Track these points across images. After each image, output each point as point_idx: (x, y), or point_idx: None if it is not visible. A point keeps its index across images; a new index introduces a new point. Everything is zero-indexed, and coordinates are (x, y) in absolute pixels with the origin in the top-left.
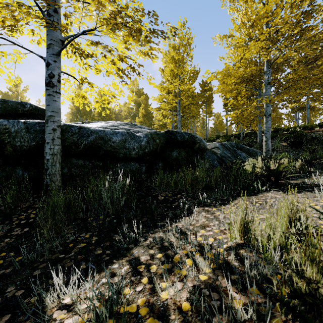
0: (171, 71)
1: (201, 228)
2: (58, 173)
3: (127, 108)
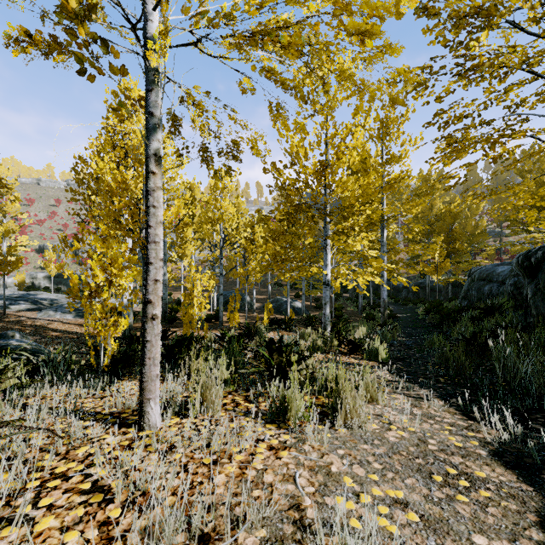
0: None
1: (412, 403)
2: None
3: None
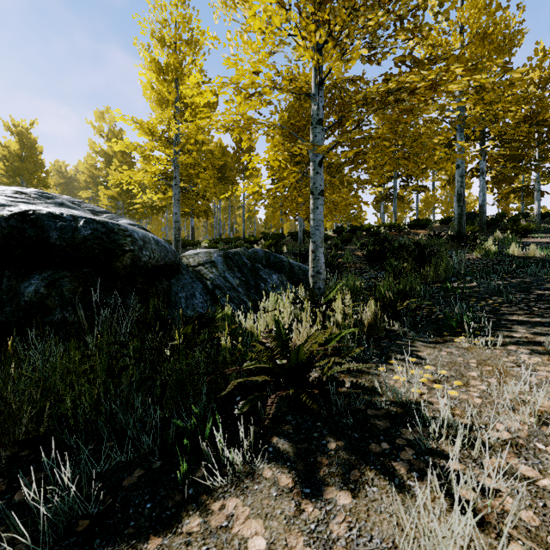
0: (155, 90)
1: None
2: None
3: (88, 166)
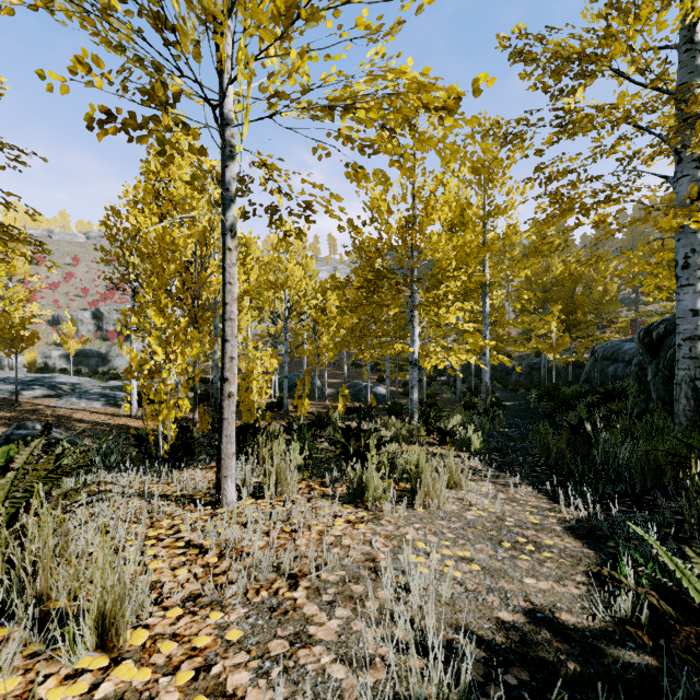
0: None
1: (499, 489)
2: (684, 414)
3: None
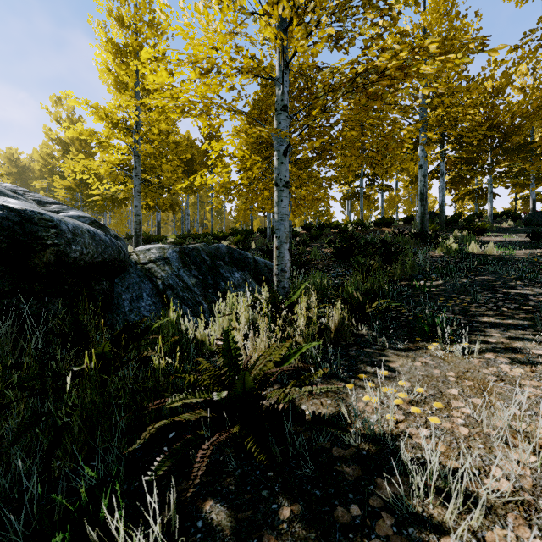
0: (112, 73)
1: None
2: None
3: (44, 155)
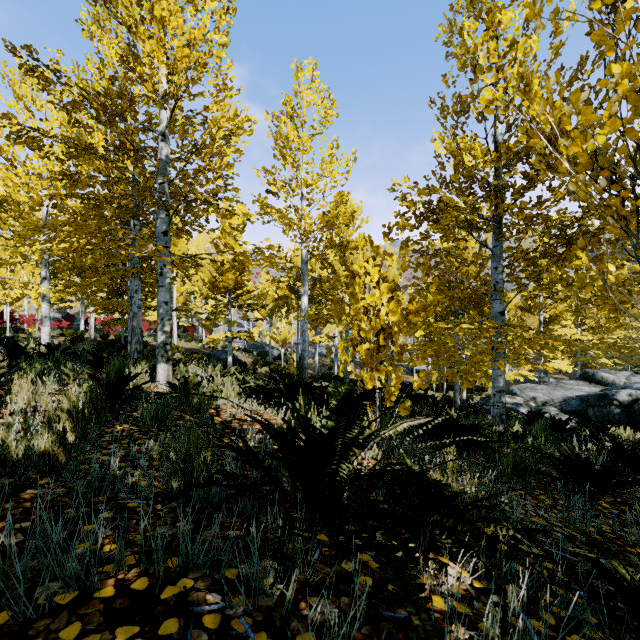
0: None
1: None
2: None
3: None
